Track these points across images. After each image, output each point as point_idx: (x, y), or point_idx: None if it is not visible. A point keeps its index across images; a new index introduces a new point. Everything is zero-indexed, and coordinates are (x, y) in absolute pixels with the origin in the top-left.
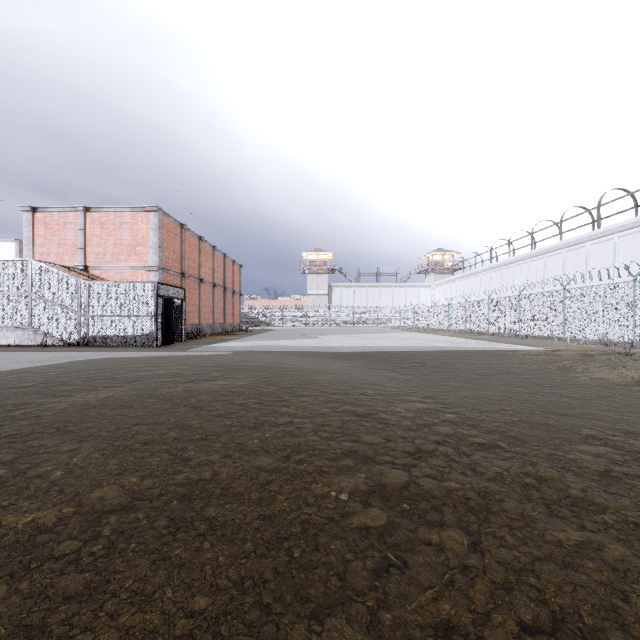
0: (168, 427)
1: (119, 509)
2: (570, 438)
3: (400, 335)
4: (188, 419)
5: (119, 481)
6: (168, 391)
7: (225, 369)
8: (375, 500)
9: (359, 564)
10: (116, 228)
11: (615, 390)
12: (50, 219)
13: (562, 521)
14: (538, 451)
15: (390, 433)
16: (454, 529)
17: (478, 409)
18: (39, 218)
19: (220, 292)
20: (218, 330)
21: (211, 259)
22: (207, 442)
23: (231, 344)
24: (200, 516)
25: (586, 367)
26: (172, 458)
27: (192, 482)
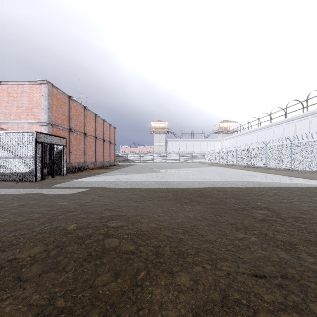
0: None
1: None
2: None
3: (212, 169)
4: None
5: None
6: None
7: None
8: None
9: None
10: (18, 96)
11: None
12: None
13: None
14: None
15: None
16: None
17: None
18: None
19: (100, 142)
20: (99, 165)
21: (94, 122)
22: None
23: (94, 178)
24: None
25: None
26: None
27: None
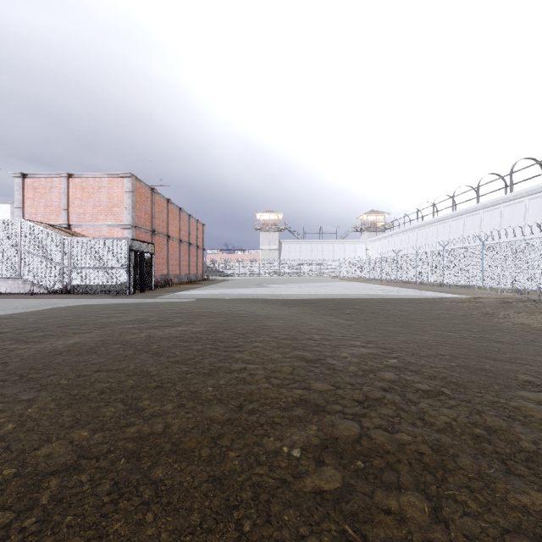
0: (127, 374)
1: (63, 470)
2: (509, 384)
3: (340, 284)
4: (147, 366)
5: (69, 435)
6: (132, 337)
7: (186, 315)
8: (328, 457)
9: (315, 541)
10: (95, 192)
11: (538, 335)
12: (38, 184)
13: (521, 480)
14: (481, 398)
15: (338, 379)
16: (413, 493)
17: (417, 354)
18: (28, 183)
19: (186, 247)
20: (184, 280)
21: (178, 219)
22: (162, 390)
23: (194, 292)
24: (146, 479)
25: (507, 313)
26: (126, 408)
27: (143, 436)
